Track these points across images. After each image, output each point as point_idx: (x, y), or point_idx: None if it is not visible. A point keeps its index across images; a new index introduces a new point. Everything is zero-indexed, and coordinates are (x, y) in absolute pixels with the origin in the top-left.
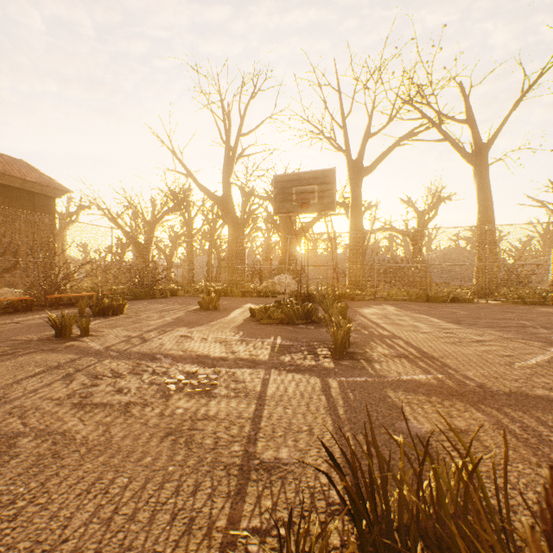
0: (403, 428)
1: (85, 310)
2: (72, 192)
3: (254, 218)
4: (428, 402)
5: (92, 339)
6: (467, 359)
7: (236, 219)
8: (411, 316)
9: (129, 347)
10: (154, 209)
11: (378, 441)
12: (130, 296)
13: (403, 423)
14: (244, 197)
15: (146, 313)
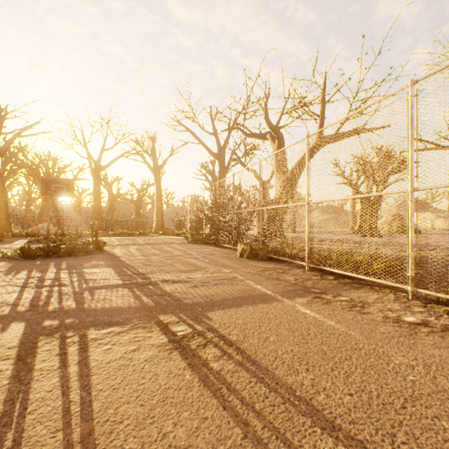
0: None
1: None
2: None
3: (14, 174)
4: None
5: None
6: None
7: (4, 184)
8: (108, 239)
9: None
10: None
11: None
12: None
13: None
14: (4, 157)
15: None
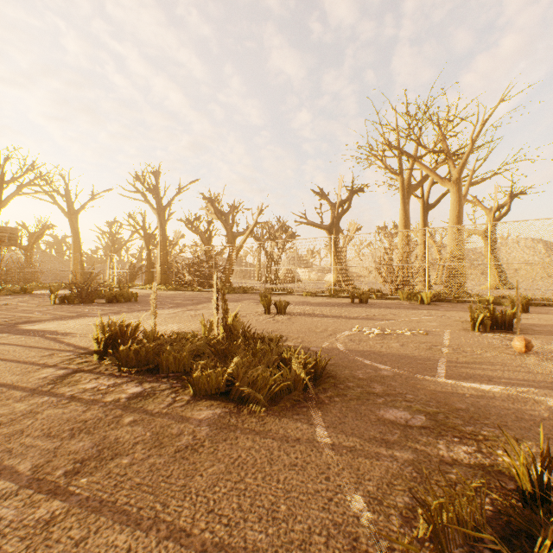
0: None
1: None
2: None
3: None
4: None
5: None
6: None
7: None
8: None
9: None
10: None
11: None
12: None
13: None
14: None
15: None
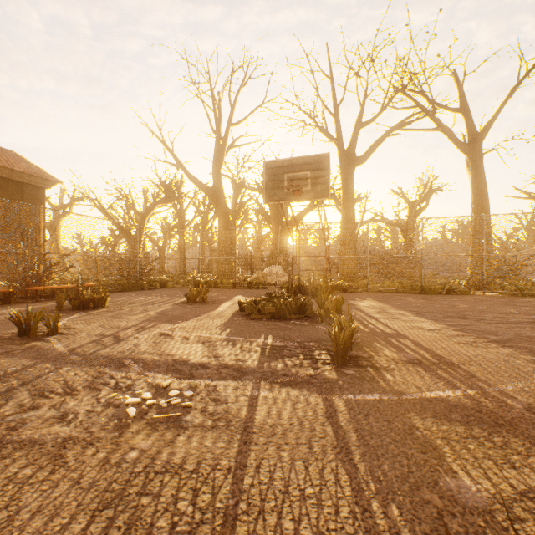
0: (452, 490)
1: (67, 303)
2: (61, 182)
3: (245, 210)
4: (471, 437)
5: (60, 338)
6: (493, 367)
7: (226, 210)
8: (411, 310)
9: (97, 349)
10: (146, 201)
11: (424, 523)
12: (118, 288)
13: (450, 481)
14: (235, 189)
15: (130, 306)
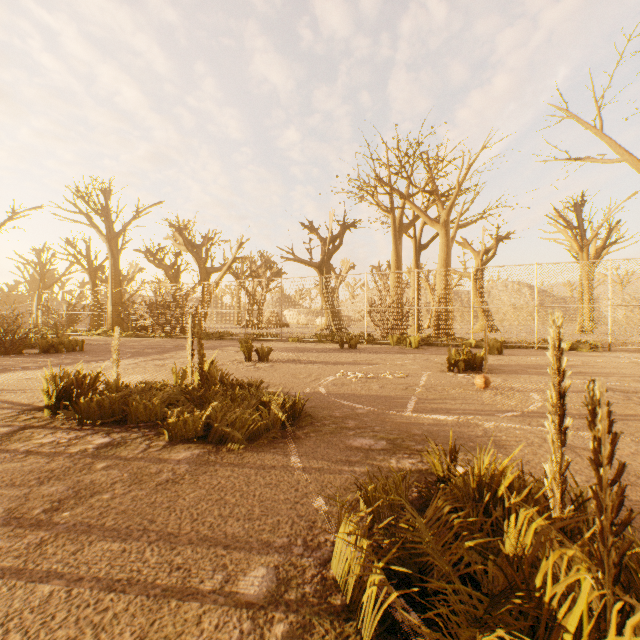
0: None
1: None
2: None
3: None
4: None
5: None
6: None
7: None
8: None
9: None
10: None
11: None
12: None
13: None
14: None
15: None
